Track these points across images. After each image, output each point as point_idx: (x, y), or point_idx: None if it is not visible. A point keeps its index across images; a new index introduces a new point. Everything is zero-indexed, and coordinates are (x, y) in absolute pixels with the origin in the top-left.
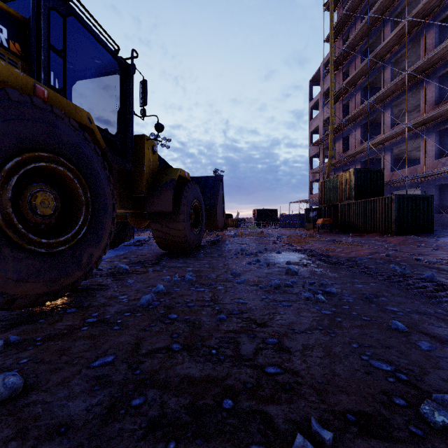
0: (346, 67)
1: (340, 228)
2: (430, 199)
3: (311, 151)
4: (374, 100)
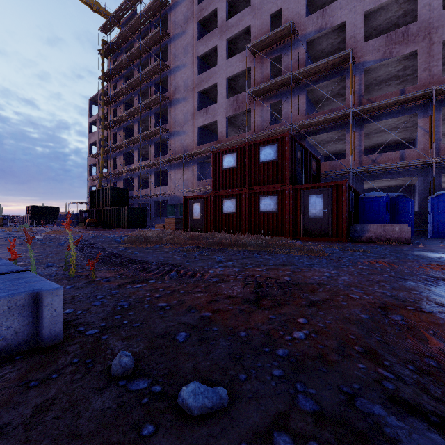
0: (115, 107)
1: (103, 225)
2: (145, 210)
3: (91, 160)
4: (128, 142)
